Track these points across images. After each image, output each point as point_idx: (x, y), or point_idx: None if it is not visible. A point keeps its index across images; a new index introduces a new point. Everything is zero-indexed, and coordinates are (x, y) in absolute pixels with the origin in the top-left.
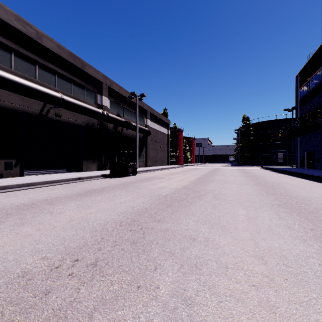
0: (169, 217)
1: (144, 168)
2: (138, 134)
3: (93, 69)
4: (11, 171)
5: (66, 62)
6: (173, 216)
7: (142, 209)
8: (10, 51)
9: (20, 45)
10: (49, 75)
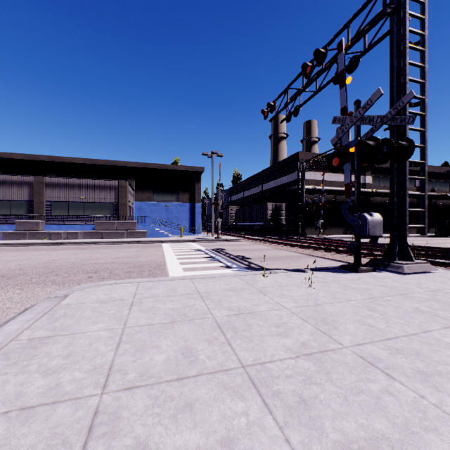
0: None
1: None
2: None
3: None
4: None
5: None
6: None
7: None
8: (378, 177)
9: (381, 173)
10: None
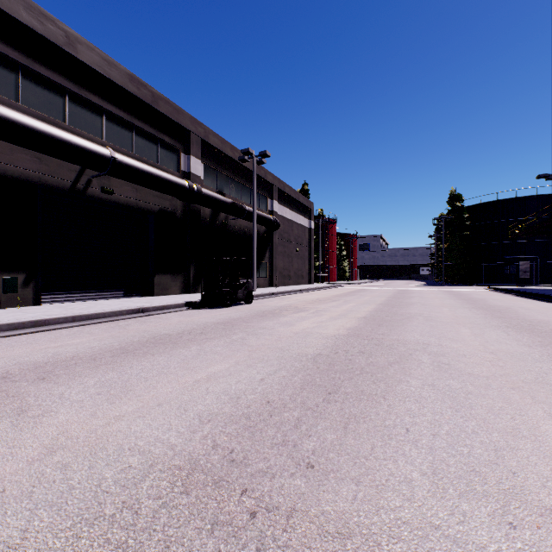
0: (340, 445)
1: (266, 289)
2: (256, 227)
3: (174, 106)
4: (16, 296)
5: (123, 92)
6: (350, 440)
7: (260, 404)
8: (15, 69)
9: (35, 58)
10: (90, 115)
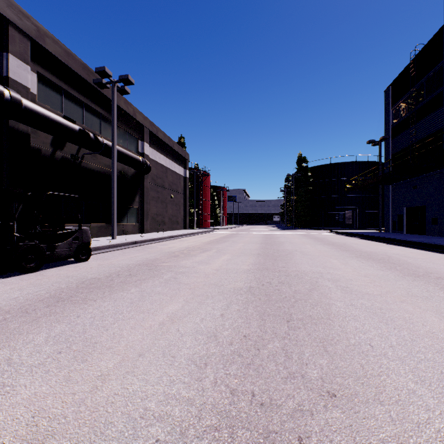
0: None
1: (133, 236)
2: (123, 168)
3: None
4: None
5: None
6: None
7: None
8: None
9: None
10: None
